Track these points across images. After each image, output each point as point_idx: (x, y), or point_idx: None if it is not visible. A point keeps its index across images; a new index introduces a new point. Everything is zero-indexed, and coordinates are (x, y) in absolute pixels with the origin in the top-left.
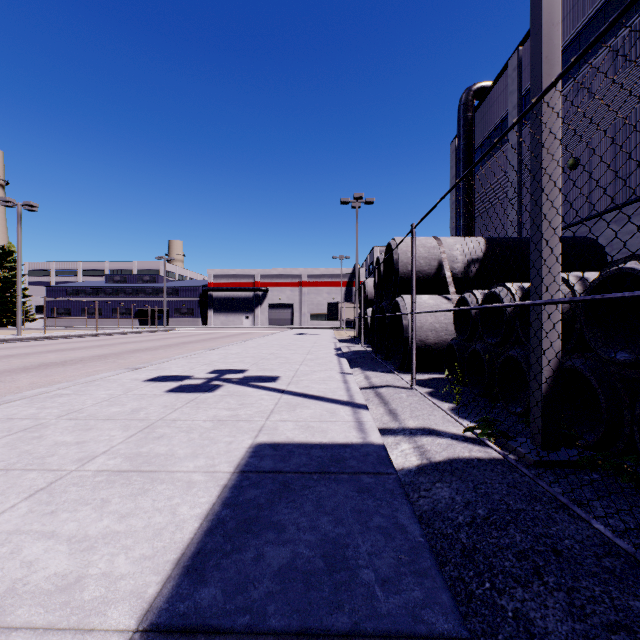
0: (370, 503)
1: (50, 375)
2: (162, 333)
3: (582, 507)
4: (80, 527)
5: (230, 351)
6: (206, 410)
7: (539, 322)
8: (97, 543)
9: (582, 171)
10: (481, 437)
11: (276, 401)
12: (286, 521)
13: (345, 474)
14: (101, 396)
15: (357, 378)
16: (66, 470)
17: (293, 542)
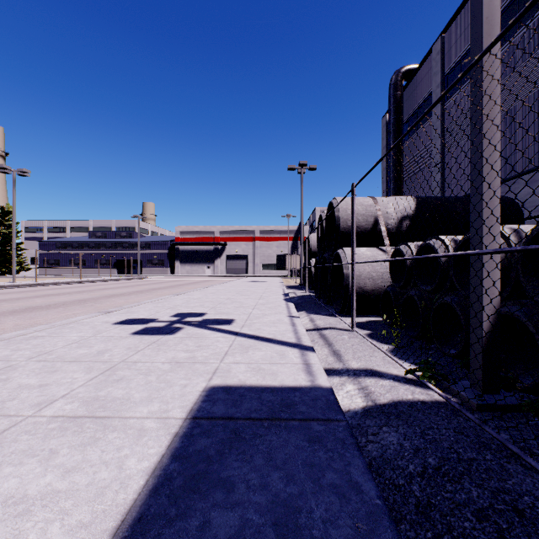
0: (321, 455)
1: (34, 318)
2: (136, 280)
3: (533, 456)
4: (20, 485)
5: (192, 296)
6: (166, 352)
7: (479, 271)
8: (34, 506)
9: (536, 118)
10: (422, 379)
11: (230, 343)
12: (235, 477)
13: (295, 421)
14: (72, 338)
15: (303, 320)
16: (22, 416)
17: (242, 505)
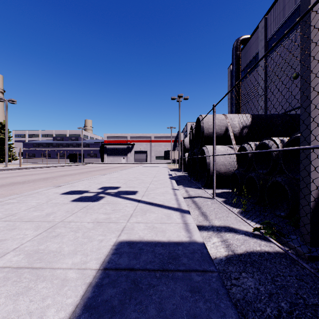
0: (201, 306)
1: (13, 189)
2: (80, 166)
3: None
4: None
5: (113, 176)
6: (91, 214)
7: (308, 160)
8: None
9: None
10: (266, 235)
11: (134, 208)
12: None
13: (179, 272)
14: (32, 204)
15: (181, 191)
16: None
17: None
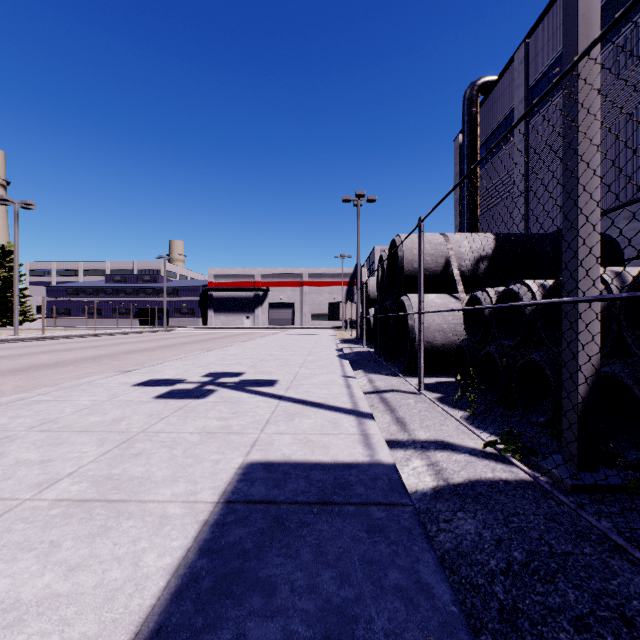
0: (383, 549)
1: (38, 378)
2: (161, 333)
3: None
4: (12, 586)
5: (228, 352)
6: (195, 420)
7: (574, 323)
8: (27, 614)
9: None
10: (505, 454)
11: (273, 409)
12: (277, 577)
13: (351, 505)
14: (83, 403)
15: (360, 381)
16: (18, 499)
17: (285, 613)
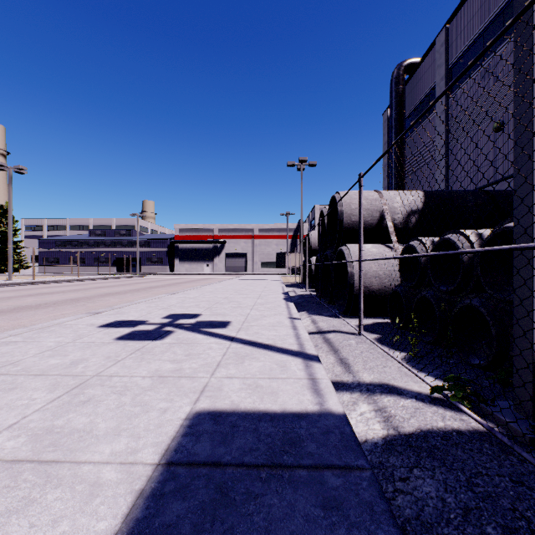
0: None
1: (19, 318)
2: (134, 279)
3: None
4: None
5: (188, 295)
6: (149, 362)
7: (529, 269)
8: None
9: None
10: (453, 401)
11: (224, 351)
12: None
13: (303, 469)
14: (48, 344)
15: (304, 322)
16: None
17: None
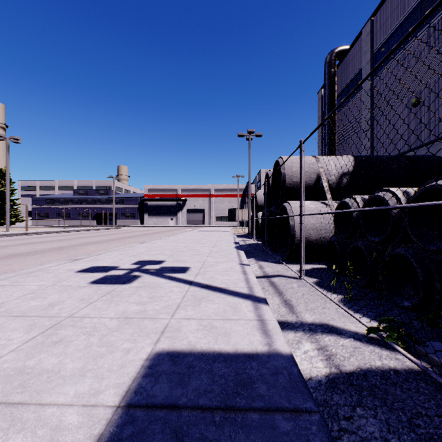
0: None
1: (11, 264)
2: (111, 230)
3: None
4: None
5: (155, 244)
6: (117, 304)
7: None
8: None
9: None
10: (389, 341)
11: (183, 294)
12: None
13: (254, 412)
14: (31, 287)
15: (253, 267)
16: None
17: None
